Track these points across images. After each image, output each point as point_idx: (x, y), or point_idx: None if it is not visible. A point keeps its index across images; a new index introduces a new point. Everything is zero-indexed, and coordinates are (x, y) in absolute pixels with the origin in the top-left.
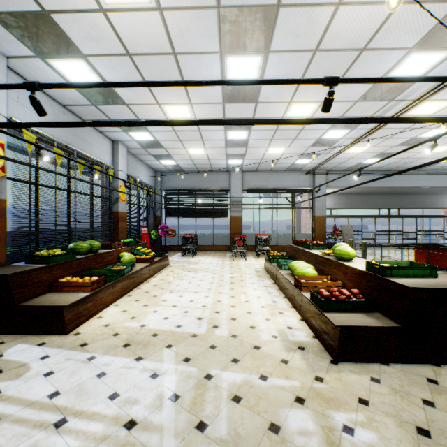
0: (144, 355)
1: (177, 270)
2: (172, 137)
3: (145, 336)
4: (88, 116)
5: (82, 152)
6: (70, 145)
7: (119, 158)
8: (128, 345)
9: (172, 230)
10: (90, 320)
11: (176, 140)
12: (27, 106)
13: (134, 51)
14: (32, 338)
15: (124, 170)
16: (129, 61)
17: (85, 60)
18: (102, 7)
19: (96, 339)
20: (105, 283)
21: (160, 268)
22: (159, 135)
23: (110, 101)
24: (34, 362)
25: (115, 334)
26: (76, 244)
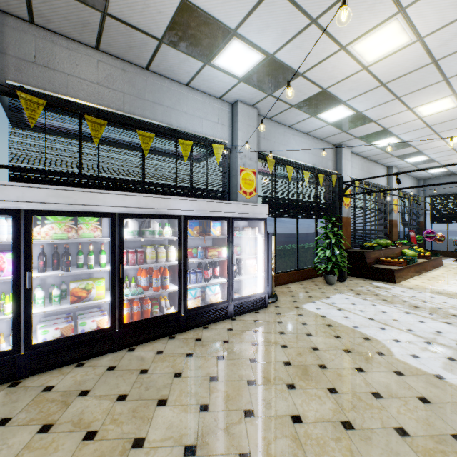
0: (454, 298)
1: (455, 270)
2: (449, 153)
3: (449, 293)
4: (377, 158)
5: (373, 182)
6: (368, 181)
7: (392, 179)
8: (439, 293)
9: (439, 235)
10: (403, 282)
11: (452, 154)
12: (352, 166)
13: (433, 124)
14: (378, 282)
15: (395, 187)
16: (427, 128)
17: (395, 137)
18: (420, 117)
19: (415, 288)
20: (406, 265)
21: (435, 266)
22: (434, 155)
23: (399, 148)
24: (390, 288)
25: (426, 288)
26: (377, 241)
